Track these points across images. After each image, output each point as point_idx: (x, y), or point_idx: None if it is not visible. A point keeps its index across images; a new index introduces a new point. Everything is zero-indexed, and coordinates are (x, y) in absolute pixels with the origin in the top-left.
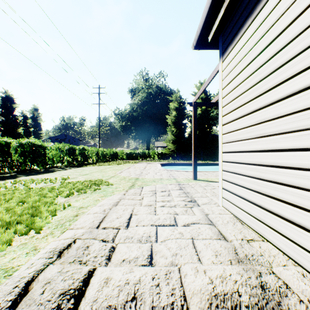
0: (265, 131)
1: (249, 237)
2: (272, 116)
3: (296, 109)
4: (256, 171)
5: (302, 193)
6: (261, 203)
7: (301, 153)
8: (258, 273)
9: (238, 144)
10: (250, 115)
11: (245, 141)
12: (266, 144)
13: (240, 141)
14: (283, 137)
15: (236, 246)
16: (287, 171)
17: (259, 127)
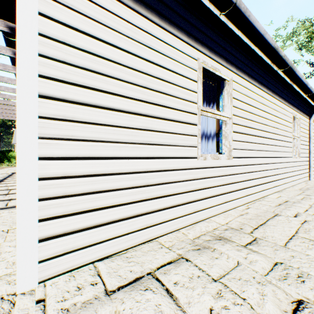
0: (153, 140)
1: (155, 247)
2: (160, 128)
3: (176, 132)
4: (143, 179)
5: (179, 184)
6: (148, 209)
7: (178, 160)
8: (206, 241)
9: (106, 146)
10: (133, 115)
11: (123, 144)
12: (153, 152)
13: (111, 142)
14: (168, 148)
15: (183, 252)
16: (171, 172)
17: (146, 133)
